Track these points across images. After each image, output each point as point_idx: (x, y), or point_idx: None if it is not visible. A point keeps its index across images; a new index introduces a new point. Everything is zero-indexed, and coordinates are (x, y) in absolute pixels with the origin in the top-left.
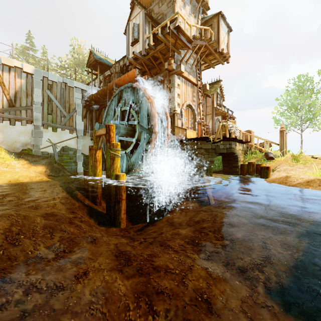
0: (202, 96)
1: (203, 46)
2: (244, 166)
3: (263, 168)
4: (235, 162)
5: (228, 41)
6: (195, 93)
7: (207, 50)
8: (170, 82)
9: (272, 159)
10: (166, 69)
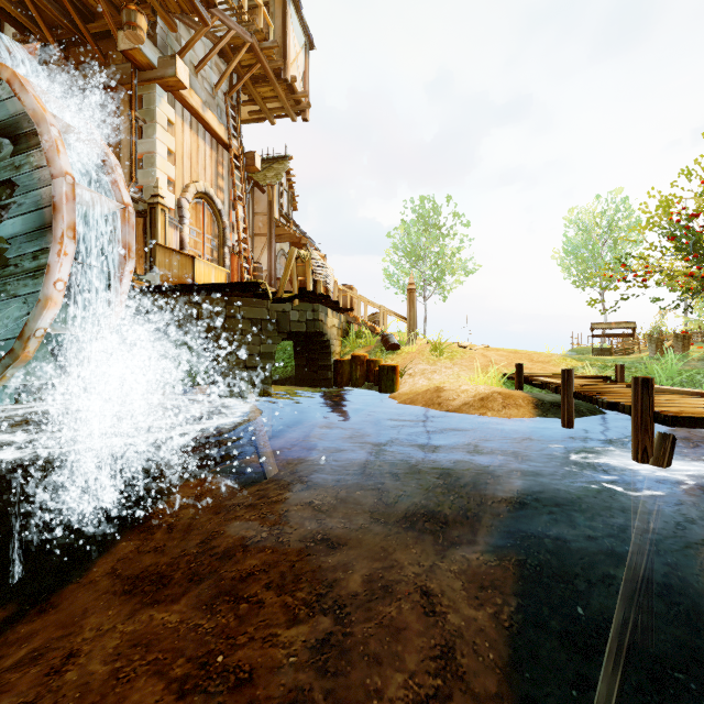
0: (245, 181)
1: (246, 46)
2: (344, 366)
3: (386, 369)
4: (326, 355)
5: (307, 70)
6: (225, 169)
7: (256, 64)
8: (140, 104)
9: (397, 350)
10: (126, 57)
